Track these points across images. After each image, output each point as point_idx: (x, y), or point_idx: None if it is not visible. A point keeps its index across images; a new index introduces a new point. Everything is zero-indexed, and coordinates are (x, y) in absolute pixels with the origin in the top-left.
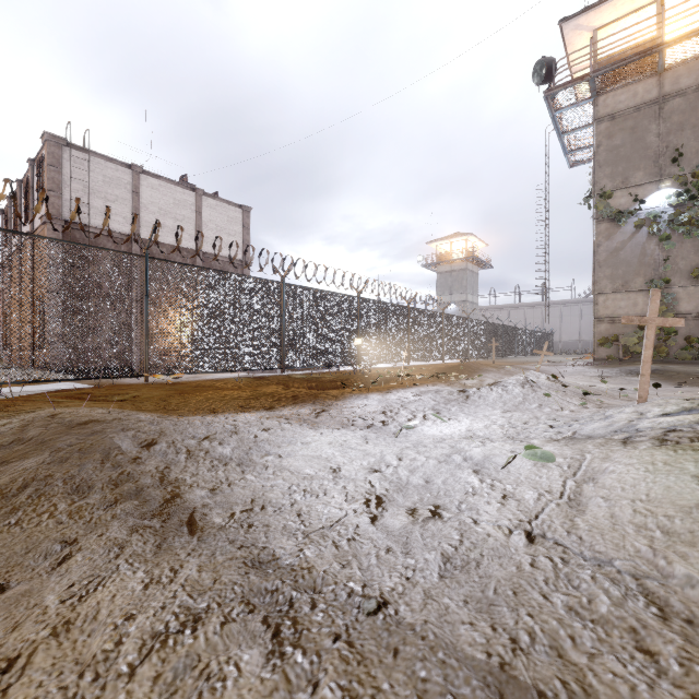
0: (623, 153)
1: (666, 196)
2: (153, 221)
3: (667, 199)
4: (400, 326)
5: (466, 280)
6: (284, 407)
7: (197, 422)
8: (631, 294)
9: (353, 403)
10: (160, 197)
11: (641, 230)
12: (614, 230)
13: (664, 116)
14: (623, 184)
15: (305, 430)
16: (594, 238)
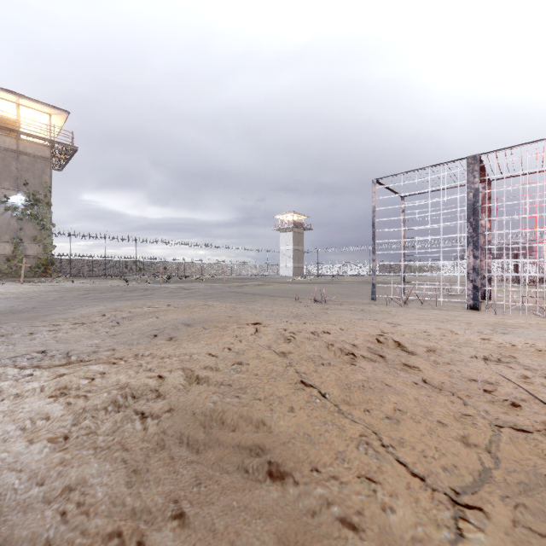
0: None
1: (21, 199)
2: None
3: (22, 201)
4: None
5: None
6: None
7: None
8: (3, 243)
9: None
10: None
11: (8, 212)
12: None
13: (20, 161)
14: None
15: None
16: None
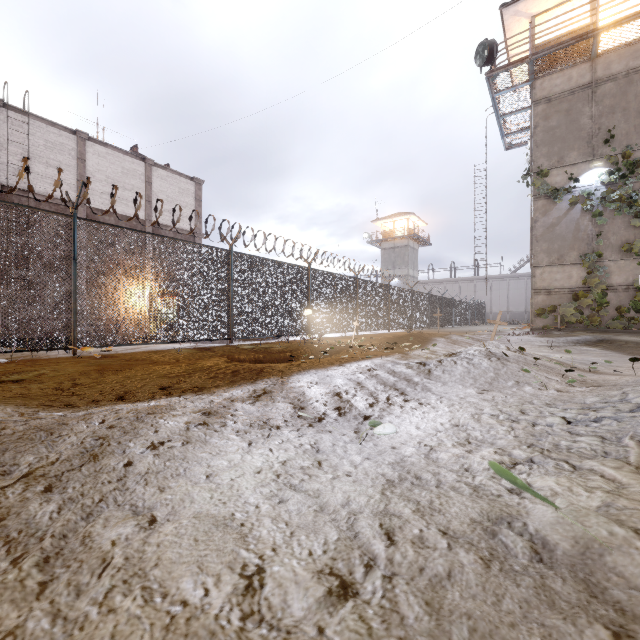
0: (558, 134)
1: (599, 174)
2: (100, 189)
3: (600, 177)
4: (349, 296)
5: (408, 256)
6: (217, 388)
7: (38, 435)
8: (566, 267)
9: (301, 381)
10: (107, 165)
11: (575, 207)
12: (550, 207)
13: (597, 99)
14: (558, 163)
15: (224, 440)
16: (532, 214)
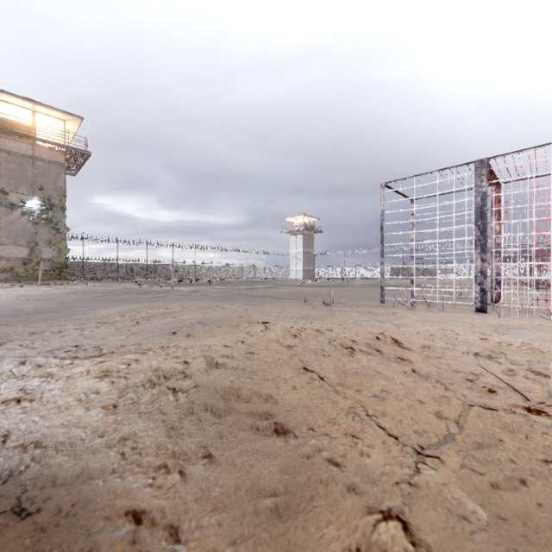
0: (15, 174)
1: (37, 204)
2: None
3: (37, 205)
4: None
5: None
6: None
7: None
8: (20, 247)
9: None
10: None
11: (25, 216)
12: (10, 212)
13: (36, 166)
14: (15, 190)
15: None
16: None
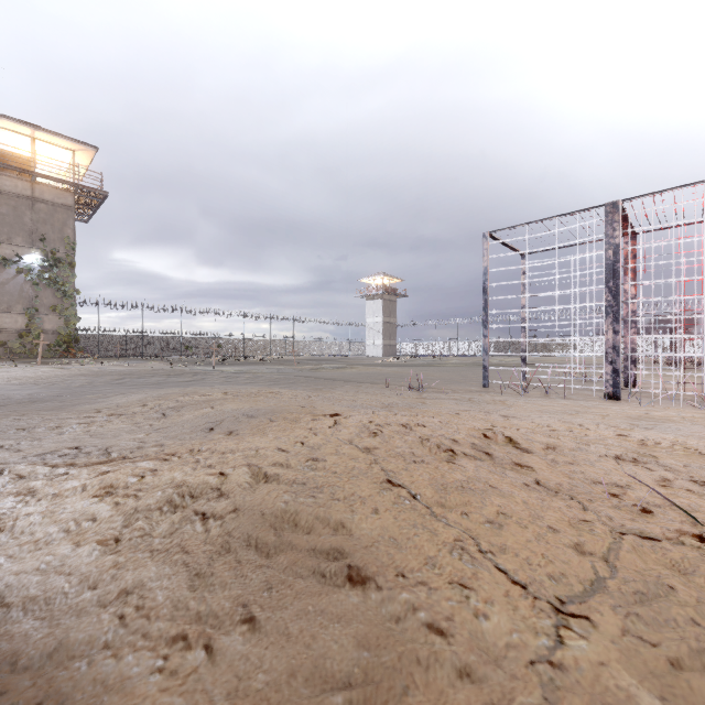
0: (8, 220)
1: (37, 259)
2: None
3: (38, 261)
4: None
5: None
6: None
7: None
8: (15, 315)
9: None
10: None
11: (21, 275)
12: (2, 270)
13: (36, 210)
14: (8, 241)
15: None
16: None
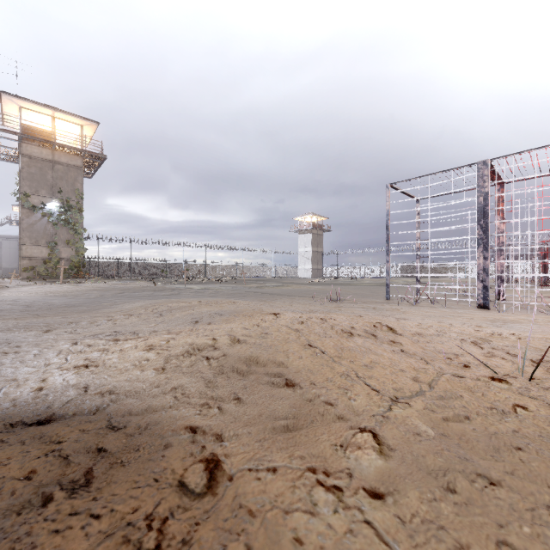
0: (36, 178)
1: (56, 206)
2: None
3: (57, 207)
4: None
5: None
6: None
7: None
8: (40, 247)
9: None
10: None
11: (45, 218)
12: (31, 214)
13: (55, 170)
14: (36, 193)
15: None
16: (21, 215)
